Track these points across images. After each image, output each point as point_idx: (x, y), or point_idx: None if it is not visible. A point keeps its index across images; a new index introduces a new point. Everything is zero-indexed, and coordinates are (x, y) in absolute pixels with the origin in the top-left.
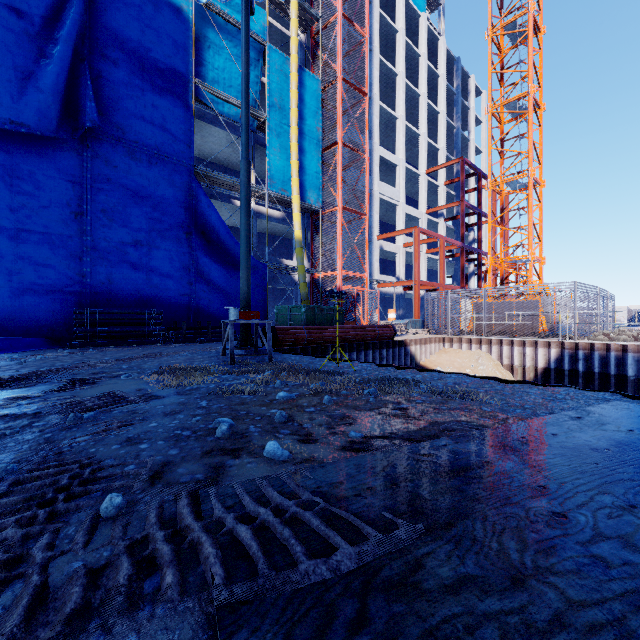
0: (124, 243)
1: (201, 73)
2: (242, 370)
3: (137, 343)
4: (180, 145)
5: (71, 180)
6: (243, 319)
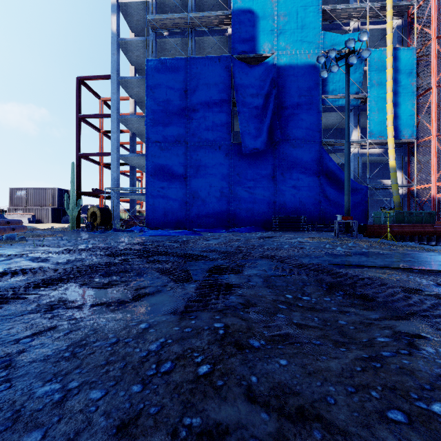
0: (290, 186)
1: (325, 90)
2: (340, 239)
3: (296, 230)
4: (314, 133)
5: (271, 164)
6: (343, 220)
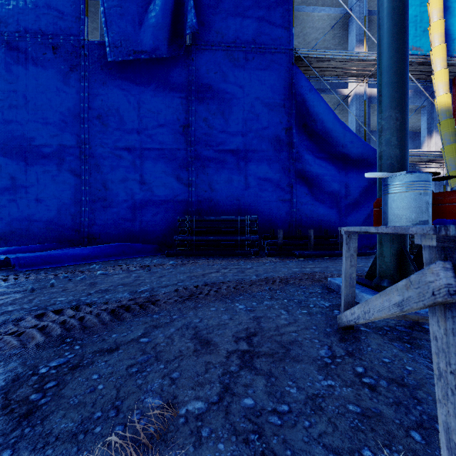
0: (223, 149)
1: None
2: None
3: (228, 254)
4: (278, 31)
5: (180, 96)
6: None
